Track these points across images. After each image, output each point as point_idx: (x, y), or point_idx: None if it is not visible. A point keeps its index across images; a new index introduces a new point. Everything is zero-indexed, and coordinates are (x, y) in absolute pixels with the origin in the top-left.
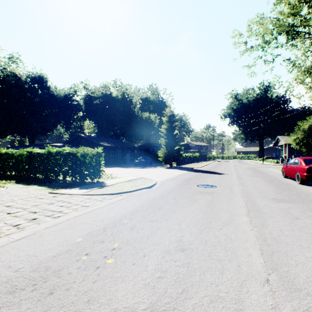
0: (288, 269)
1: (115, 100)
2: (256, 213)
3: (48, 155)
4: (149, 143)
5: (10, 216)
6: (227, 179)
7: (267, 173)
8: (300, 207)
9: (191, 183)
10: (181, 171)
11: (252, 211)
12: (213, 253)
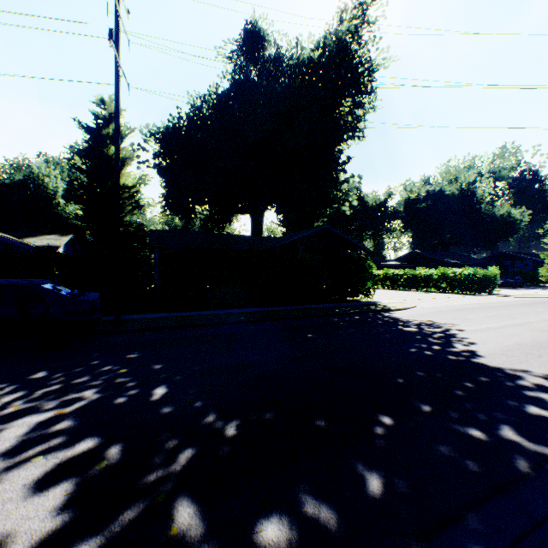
0: None
1: (447, 198)
2: None
3: (445, 274)
4: (504, 252)
5: (486, 298)
6: None
7: None
8: None
9: None
10: None
11: None
12: None
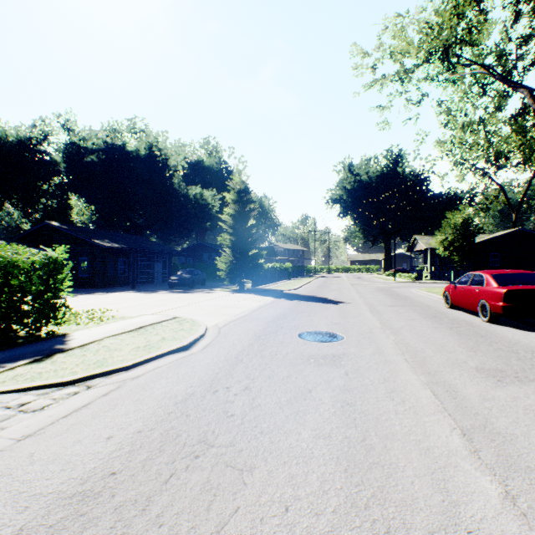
0: None
1: (133, 159)
2: (492, 442)
3: None
4: (203, 243)
5: None
6: (354, 314)
7: (415, 299)
8: None
9: (285, 328)
10: (261, 298)
11: (476, 434)
12: None
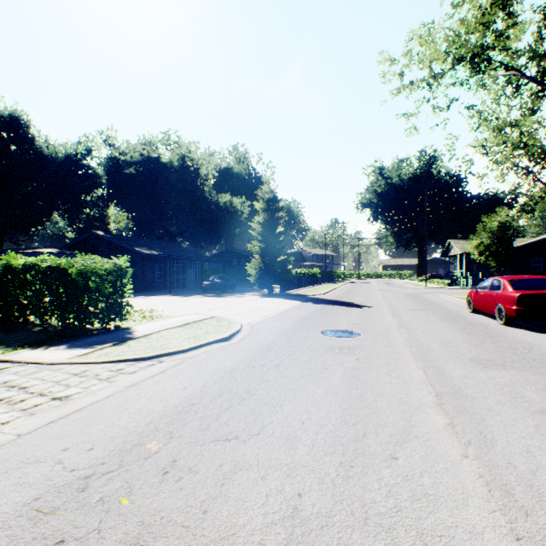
0: None
1: (167, 169)
2: (456, 400)
3: (7, 272)
4: (232, 249)
5: None
6: (375, 316)
7: (440, 305)
8: (533, 379)
9: (310, 326)
10: (289, 302)
11: (445, 396)
12: None
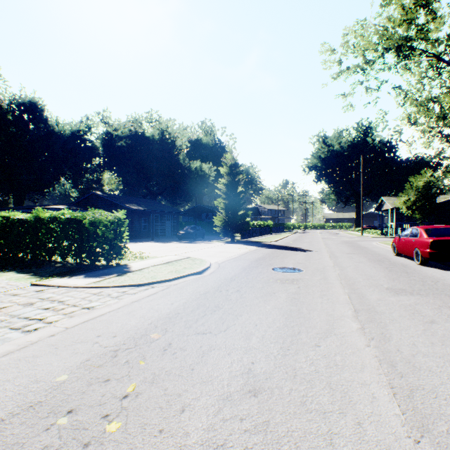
0: (448, 427)
1: (149, 142)
2: (369, 314)
3: (37, 222)
4: (201, 205)
5: None
6: (316, 258)
7: (371, 250)
8: (431, 302)
9: (263, 265)
10: (247, 247)
11: (361, 311)
12: (309, 398)
